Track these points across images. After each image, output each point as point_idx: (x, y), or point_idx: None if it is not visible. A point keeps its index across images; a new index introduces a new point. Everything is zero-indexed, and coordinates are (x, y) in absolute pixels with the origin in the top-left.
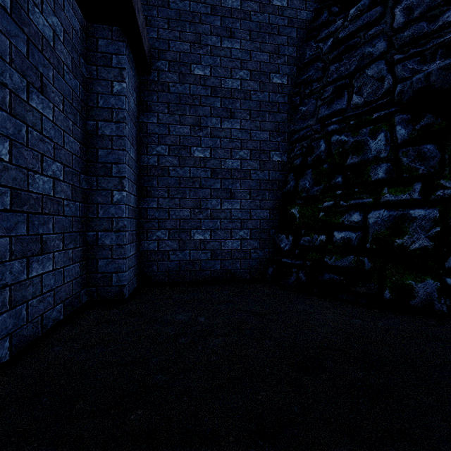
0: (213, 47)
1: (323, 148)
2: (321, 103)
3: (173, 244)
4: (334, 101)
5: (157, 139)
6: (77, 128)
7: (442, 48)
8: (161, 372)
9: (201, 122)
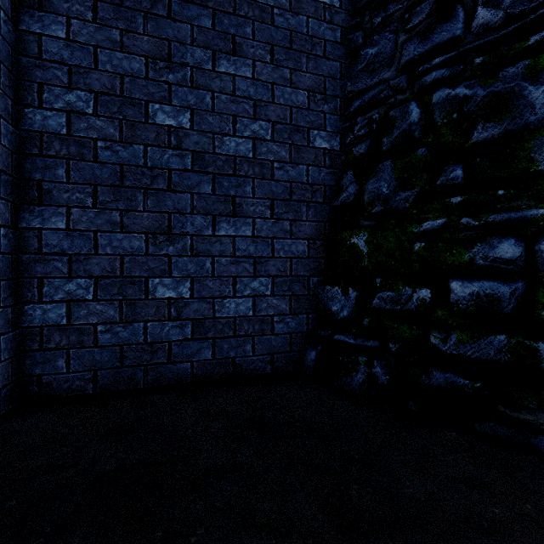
0: None
1: (415, 116)
2: (407, 38)
3: (105, 309)
4: (434, 28)
5: (67, 76)
6: None
7: None
8: None
9: (172, 54)
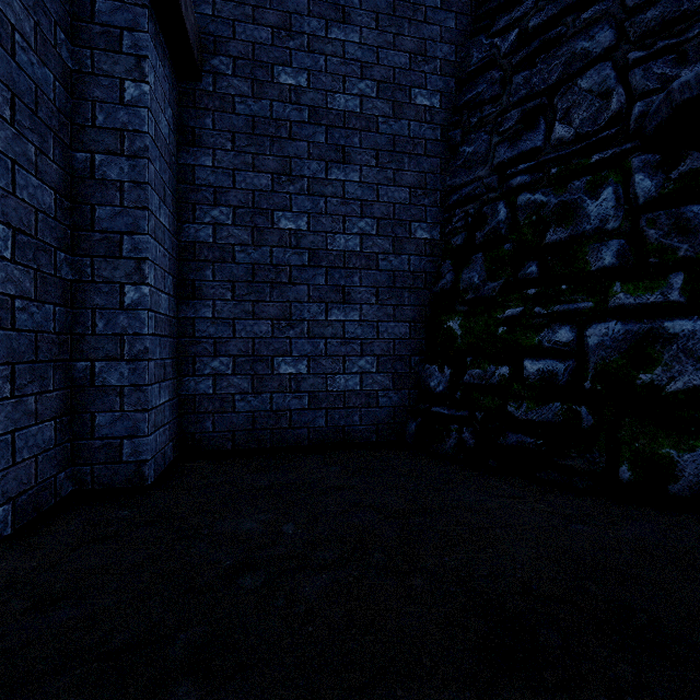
0: (312, 37)
1: (502, 215)
2: (499, 140)
3: (241, 382)
4: (521, 135)
5: (212, 196)
6: (50, 162)
7: None
8: (191, 674)
9: (292, 169)
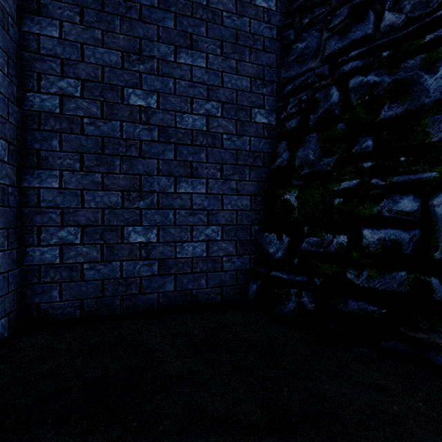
0: None
1: (335, 98)
2: (329, 35)
3: (89, 251)
4: (350, 28)
5: (59, 67)
6: None
7: None
8: None
9: (142, 49)
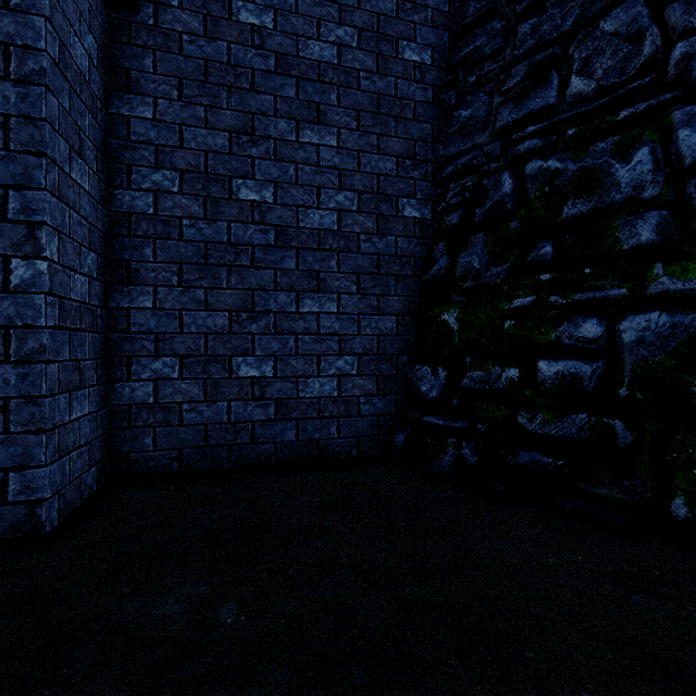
0: None
1: (508, 187)
2: (501, 101)
3: (190, 388)
4: (529, 93)
5: (153, 156)
6: None
7: None
8: None
9: (255, 127)
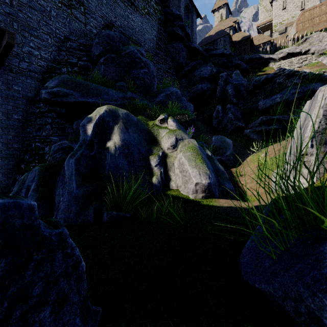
0: None
1: (33, 146)
2: (34, 130)
3: None
4: (38, 131)
5: None
6: None
7: (62, 128)
8: None
9: None
